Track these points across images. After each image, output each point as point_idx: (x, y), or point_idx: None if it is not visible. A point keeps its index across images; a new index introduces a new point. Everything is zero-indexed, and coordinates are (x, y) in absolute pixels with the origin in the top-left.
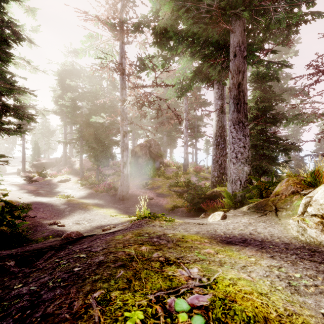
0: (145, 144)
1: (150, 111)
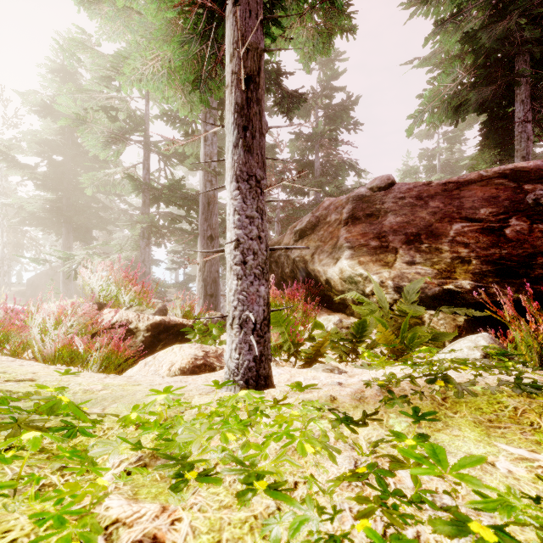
0: (47, 273)
1: None
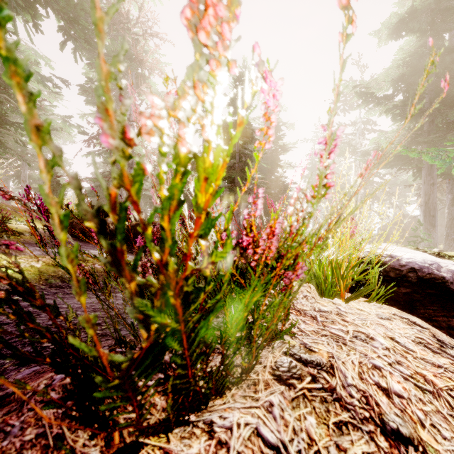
0: (395, 222)
1: (415, 173)
